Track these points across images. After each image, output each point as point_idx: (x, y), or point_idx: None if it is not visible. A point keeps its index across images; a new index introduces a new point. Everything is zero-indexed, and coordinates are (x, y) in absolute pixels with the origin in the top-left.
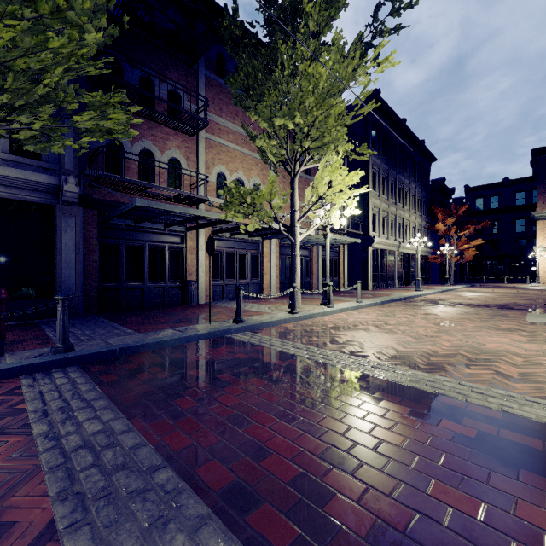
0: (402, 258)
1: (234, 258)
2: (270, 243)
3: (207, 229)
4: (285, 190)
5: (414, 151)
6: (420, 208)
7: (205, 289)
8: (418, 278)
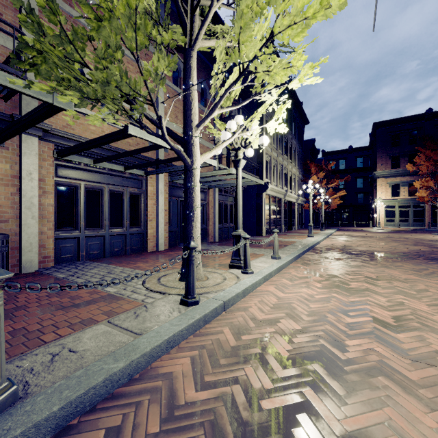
0: (286, 205)
1: (101, 197)
2: (156, 180)
3: (46, 148)
4: (177, 117)
5: (294, 111)
6: (297, 162)
7: (40, 246)
8: (310, 224)
